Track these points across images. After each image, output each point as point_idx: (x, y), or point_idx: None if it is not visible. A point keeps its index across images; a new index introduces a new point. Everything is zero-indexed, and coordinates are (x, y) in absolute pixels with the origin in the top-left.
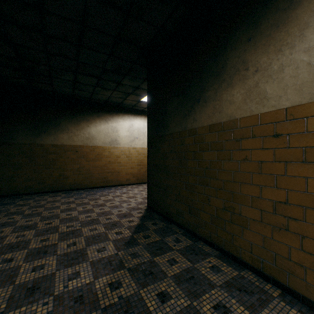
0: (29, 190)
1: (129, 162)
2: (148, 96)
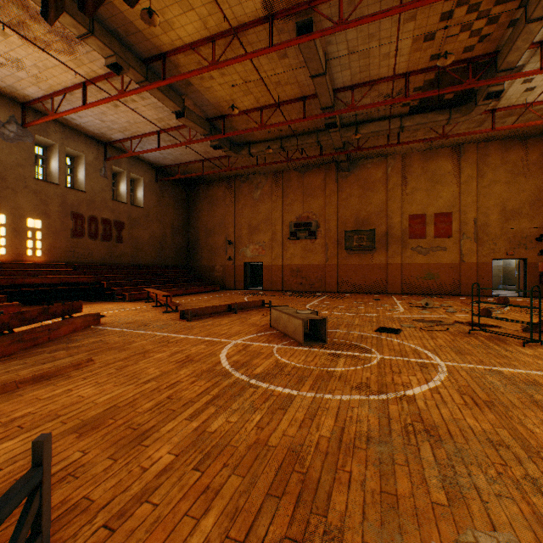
0: None
1: None
2: None
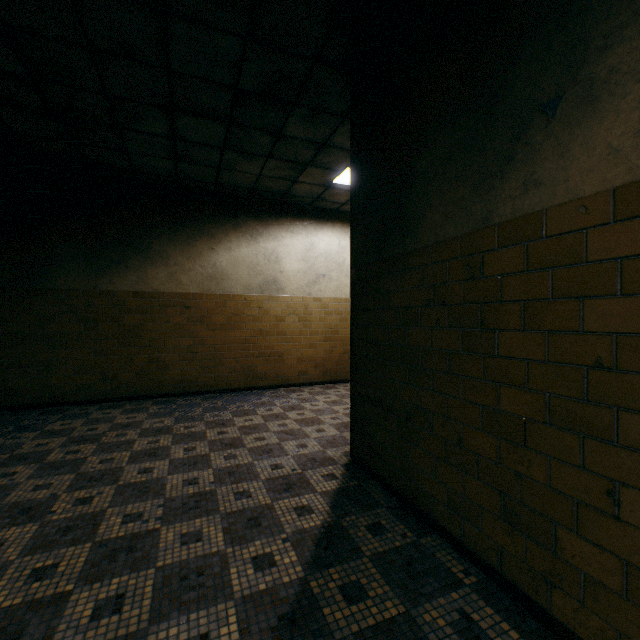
0: (84, 393)
1: (306, 333)
2: (354, 151)
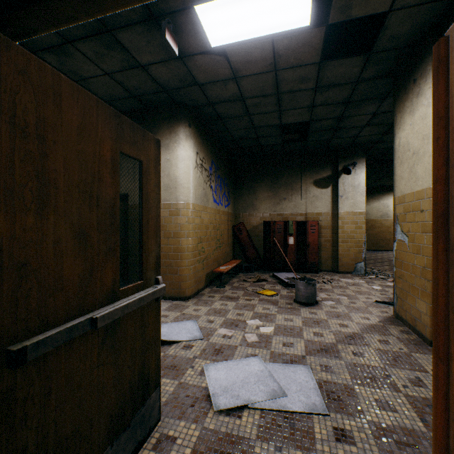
0: None
1: None
2: None
